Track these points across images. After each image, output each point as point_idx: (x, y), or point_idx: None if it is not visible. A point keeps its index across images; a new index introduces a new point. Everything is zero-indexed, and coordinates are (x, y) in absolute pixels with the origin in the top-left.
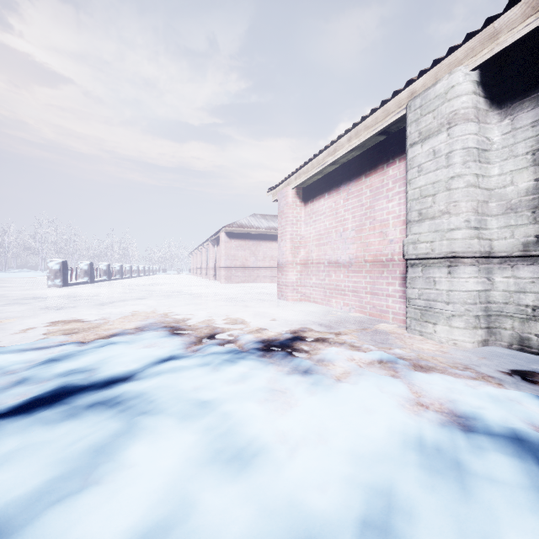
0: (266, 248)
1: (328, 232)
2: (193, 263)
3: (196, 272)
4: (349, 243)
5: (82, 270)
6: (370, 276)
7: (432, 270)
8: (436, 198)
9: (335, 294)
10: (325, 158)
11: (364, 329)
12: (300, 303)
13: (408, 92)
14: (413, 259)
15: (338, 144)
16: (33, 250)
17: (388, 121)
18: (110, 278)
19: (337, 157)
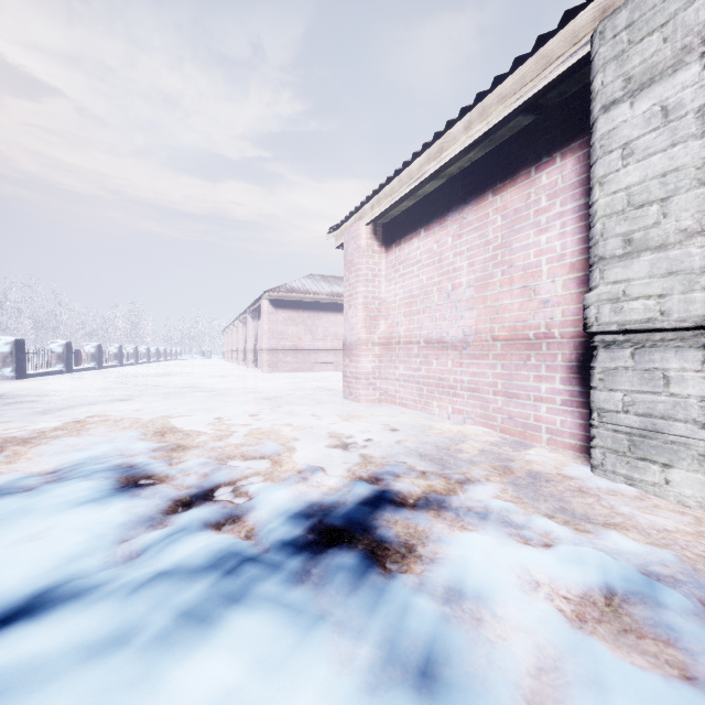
0: (328, 322)
1: (425, 292)
2: (228, 343)
3: (232, 356)
4: (462, 309)
5: (53, 354)
6: (504, 365)
7: (660, 355)
8: (671, 205)
9: (438, 393)
10: (423, 167)
11: (508, 468)
12: (379, 407)
13: (596, 9)
14: (610, 333)
15: (447, 138)
16: None
17: (549, 76)
18: (102, 365)
19: (444, 162)
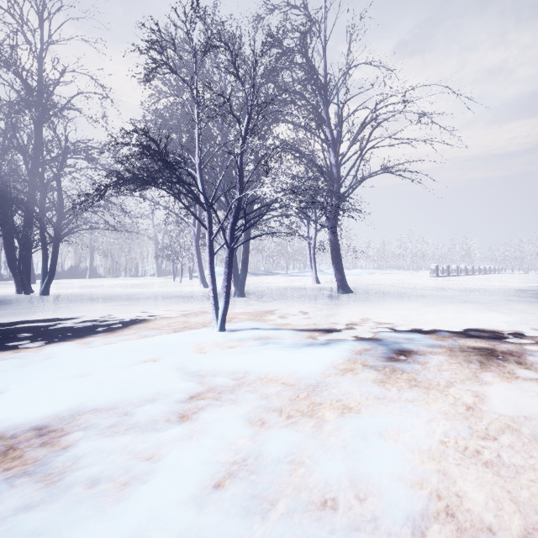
0: None
1: None
2: None
3: None
4: None
5: (443, 269)
6: None
7: None
8: None
9: None
10: None
11: None
12: None
13: None
14: None
15: None
16: (398, 256)
17: None
18: (458, 274)
19: None
